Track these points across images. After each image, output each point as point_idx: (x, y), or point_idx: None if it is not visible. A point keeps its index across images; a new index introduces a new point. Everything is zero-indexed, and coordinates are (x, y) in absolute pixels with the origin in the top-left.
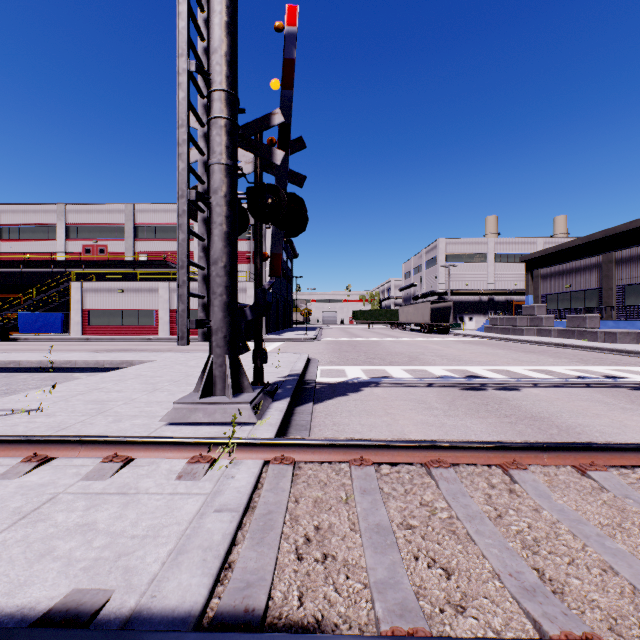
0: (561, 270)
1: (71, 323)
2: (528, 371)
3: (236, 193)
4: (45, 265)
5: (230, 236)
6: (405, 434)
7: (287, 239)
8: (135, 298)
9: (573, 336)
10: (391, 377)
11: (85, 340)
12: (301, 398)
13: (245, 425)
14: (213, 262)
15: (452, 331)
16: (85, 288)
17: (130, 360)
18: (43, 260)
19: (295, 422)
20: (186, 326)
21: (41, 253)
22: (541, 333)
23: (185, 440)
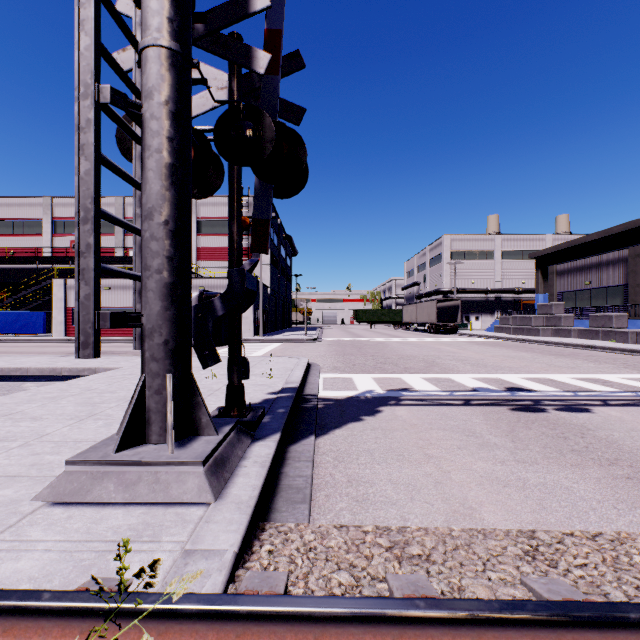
0: (580, 266)
1: (54, 323)
2: (578, 381)
3: (187, 102)
4: (30, 261)
5: (175, 172)
6: (473, 508)
7: (286, 235)
8: (122, 296)
9: (597, 337)
10: (412, 390)
11: (66, 341)
12: (298, 427)
13: (193, 504)
14: (145, 215)
15: (459, 331)
16: (69, 285)
17: (93, 367)
18: (27, 256)
19: (286, 481)
20: (92, 324)
21: (26, 249)
22: (559, 333)
23: (2, 605)
